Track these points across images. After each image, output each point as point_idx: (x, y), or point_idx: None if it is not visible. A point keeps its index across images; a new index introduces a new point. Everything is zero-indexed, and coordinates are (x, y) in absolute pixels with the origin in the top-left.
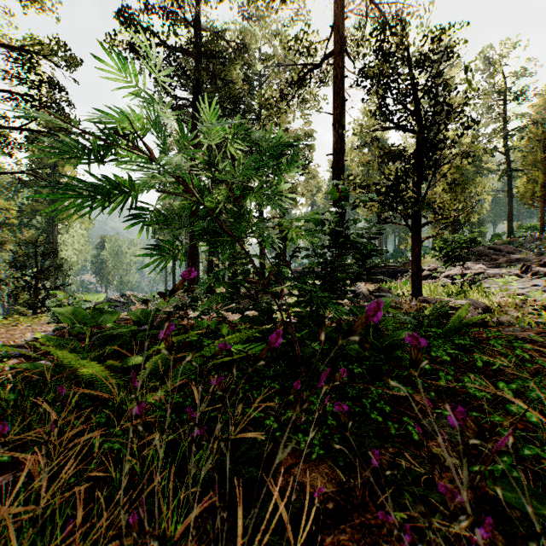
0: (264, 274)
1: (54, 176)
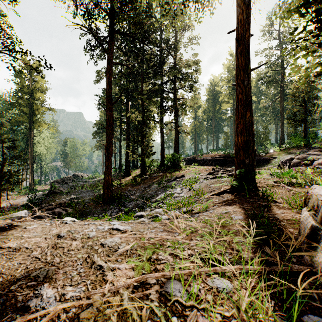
0: (164, 161)
1: (31, 99)
